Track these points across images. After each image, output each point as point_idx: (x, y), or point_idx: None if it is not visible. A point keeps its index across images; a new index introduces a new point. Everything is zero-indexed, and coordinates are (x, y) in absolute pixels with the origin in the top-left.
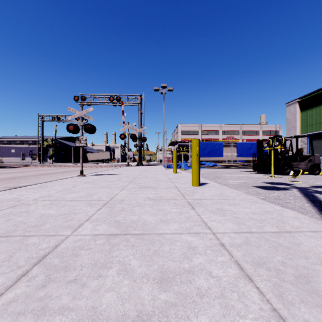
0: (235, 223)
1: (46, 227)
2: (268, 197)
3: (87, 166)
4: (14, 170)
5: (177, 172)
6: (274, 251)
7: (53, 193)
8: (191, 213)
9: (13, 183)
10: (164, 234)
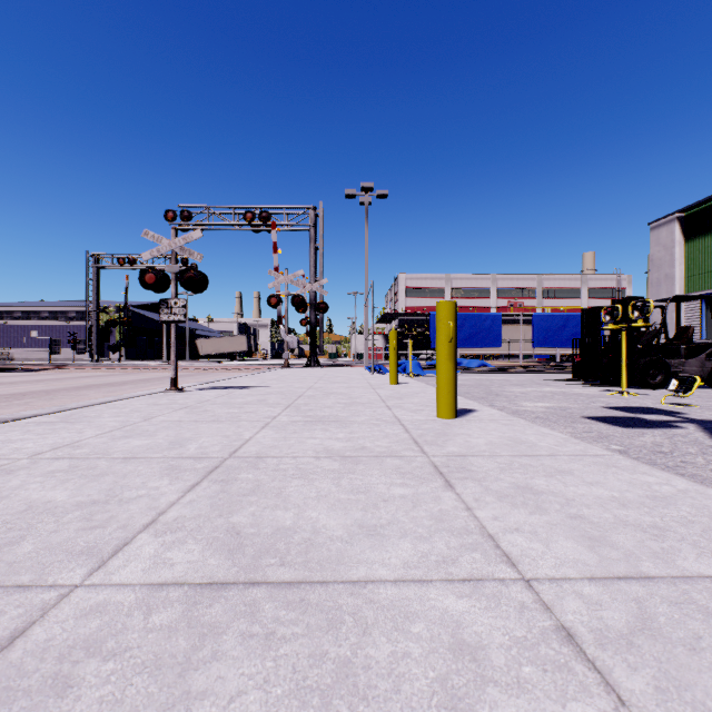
0: (581, 538)
1: (18, 553)
2: (634, 449)
3: (196, 368)
4: (30, 376)
5: (399, 383)
6: None
7: (89, 437)
8: (447, 500)
9: (16, 409)
10: (372, 583)
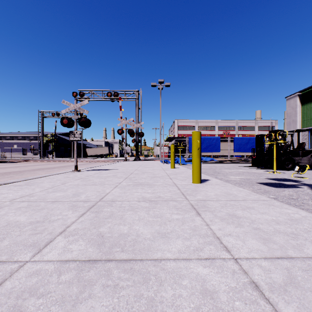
0: (259, 239)
1: (1, 245)
2: (280, 197)
3: (86, 161)
4: (13, 165)
5: (175, 167)
6: None
7: (37, 191)
8: (197, 221)
9: (6, 179)
10: (164, 260)
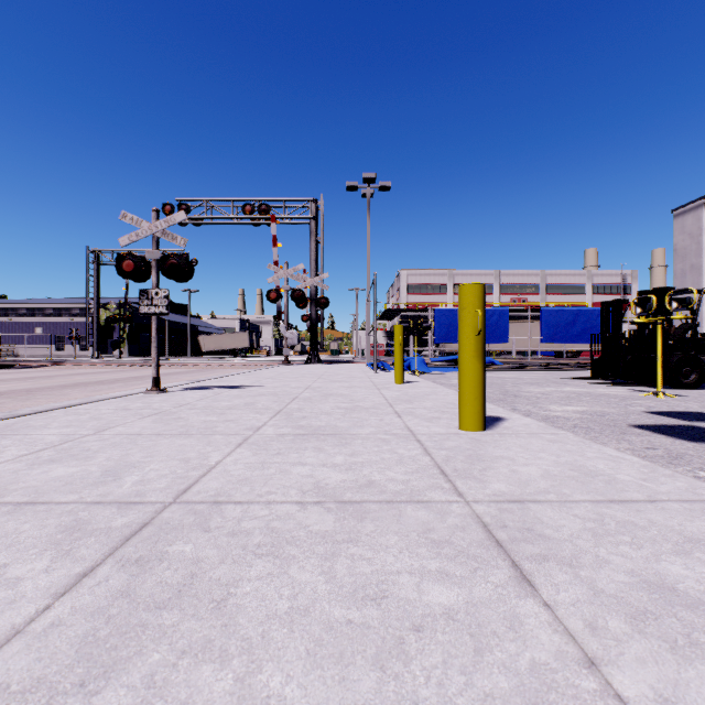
0: None
1: None
2: None
3: (194, 365)
4: (24, 373)
5: (405, 382)
6: None
7: (4, 460)
8: (536, 629)
9: None
10: None
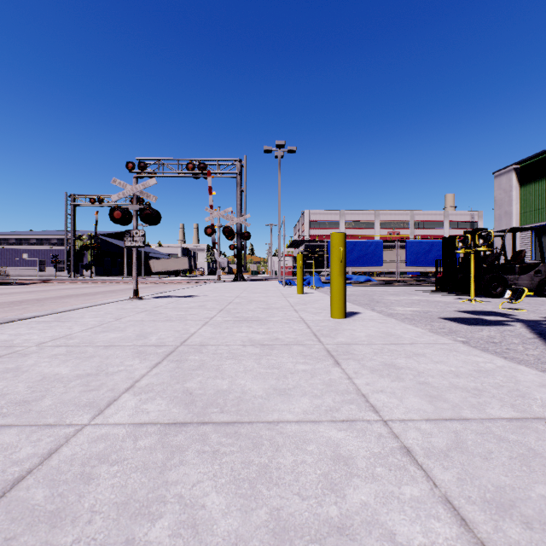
0: (424, 396)
1: (43, 405)
2: (474, 340)
3: (149, 282)
4: (24, 288)
5: (304, 293)
6: (525, 471)
7: (77, 331)
8: (335, 373)
9: (17, 312)
10: (282, 423)
